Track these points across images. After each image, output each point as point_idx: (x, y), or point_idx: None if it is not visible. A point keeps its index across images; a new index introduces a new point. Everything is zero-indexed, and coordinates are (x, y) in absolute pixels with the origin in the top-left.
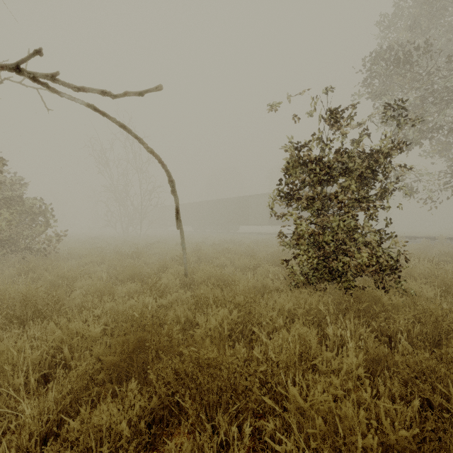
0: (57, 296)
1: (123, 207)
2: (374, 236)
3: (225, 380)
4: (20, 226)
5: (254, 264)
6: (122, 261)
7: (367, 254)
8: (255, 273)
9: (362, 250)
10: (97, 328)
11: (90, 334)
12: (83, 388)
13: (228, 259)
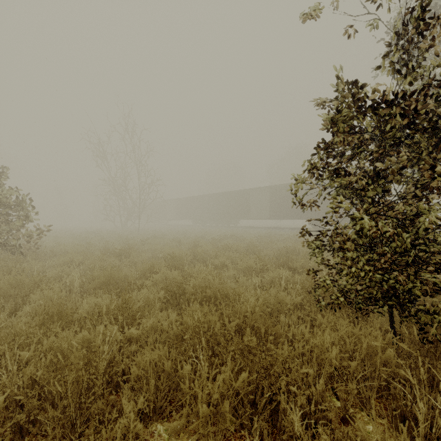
0: None
1: (122, 201)
2: None
3: None
4: None
5: (260, 266)
6: (103, 261)
7: None
8: (261, 277)
9: None
10: None
11: None
12: None
13: (228, 258)
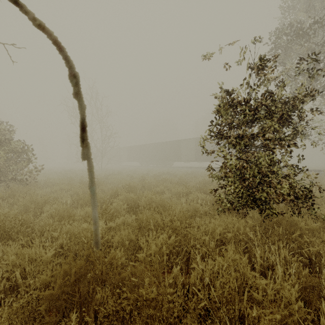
0: (24, 220)
1: None
2: (290, 169)
3: (165, 323)
4: (8, 161)
5: (186, 191)
6: (83, 189)
7: (287, 185)
8: (187, 198)
9: (282, 181)
10: (51, 250)
11: (41, 258)
12: (25, 319)
13: (165, 187)
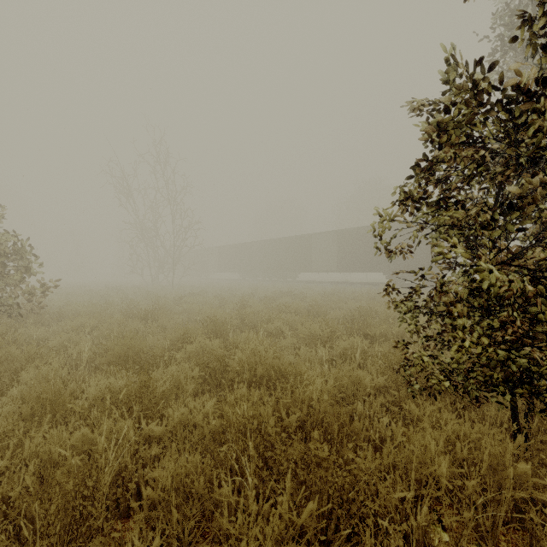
0: None
1: (152, 249)
2: None
3: None
4: None
5: (327, 333)
6: (122, 327)
7: None
8: (329, 348)
9: None
10: None
11: None
12: None
13: (286, 323)
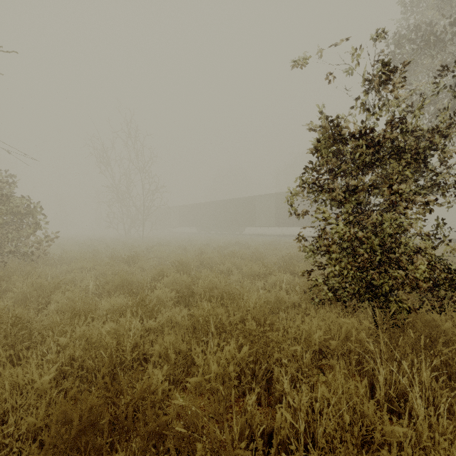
0: (18, 317)
1: (125, 208)
2: (427, 240)
3: None
4: (6, 227)
5: (264, 271)
6: (114, 267)
7: (425, 266)
8: (265, 281)
9: (415, 259)
10: (53, 369)
11: (33, 385)
12: None
13: (234, 264)
